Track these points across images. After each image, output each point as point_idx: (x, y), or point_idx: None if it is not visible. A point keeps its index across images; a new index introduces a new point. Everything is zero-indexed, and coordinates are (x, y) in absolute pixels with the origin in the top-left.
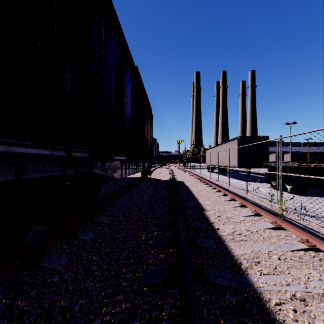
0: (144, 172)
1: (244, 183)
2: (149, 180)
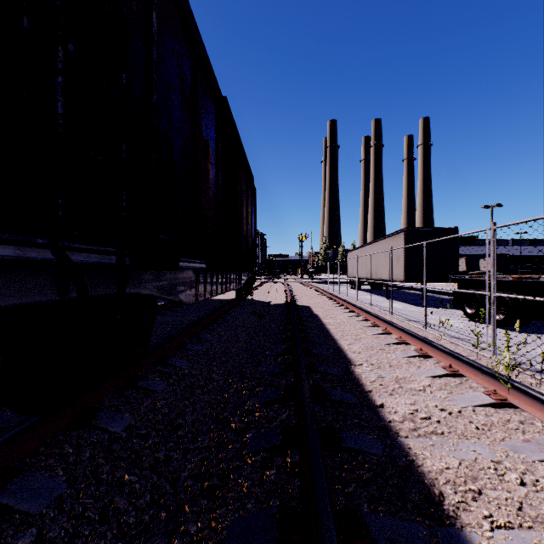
0: (241, 290)
1: (416, 309)
2: (249, 304)
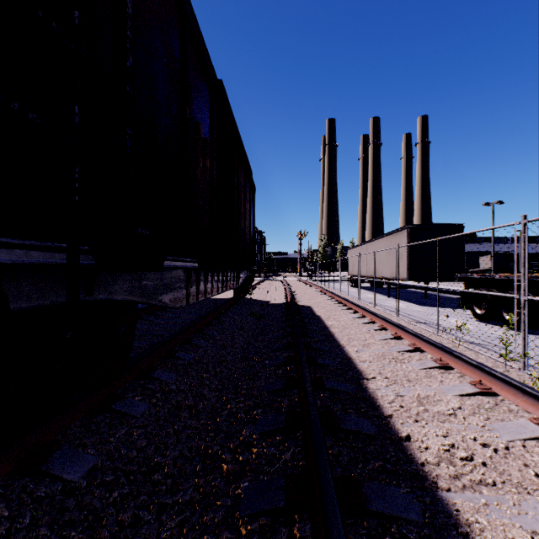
0: (239, 289)
1: (421, 309)
2: (247, 304)
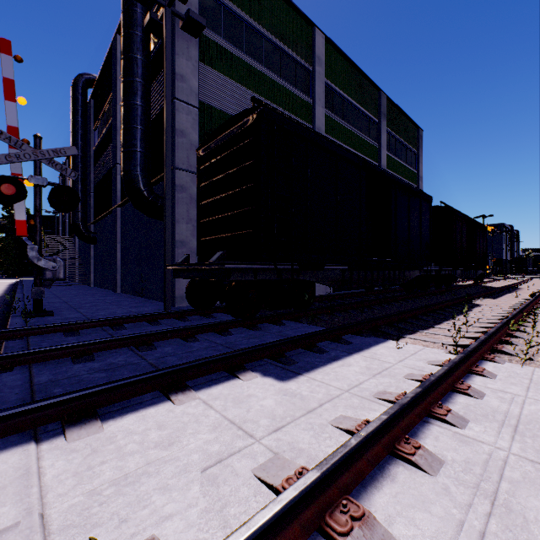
0: (476, 279)
1: None
2: (481, 286)
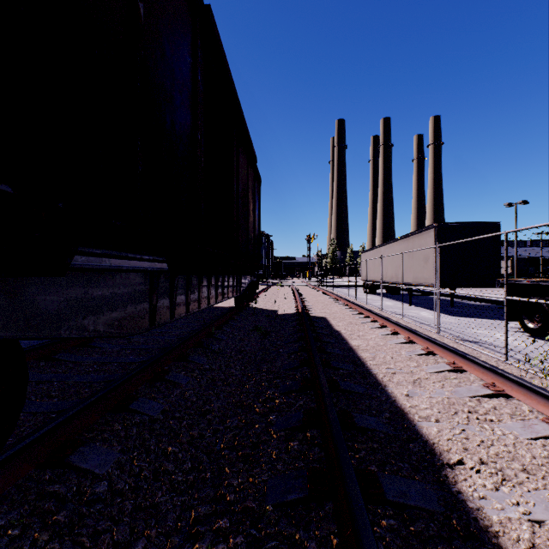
0: (241, 297)
1: (452, 320)
2: (251, 314)
